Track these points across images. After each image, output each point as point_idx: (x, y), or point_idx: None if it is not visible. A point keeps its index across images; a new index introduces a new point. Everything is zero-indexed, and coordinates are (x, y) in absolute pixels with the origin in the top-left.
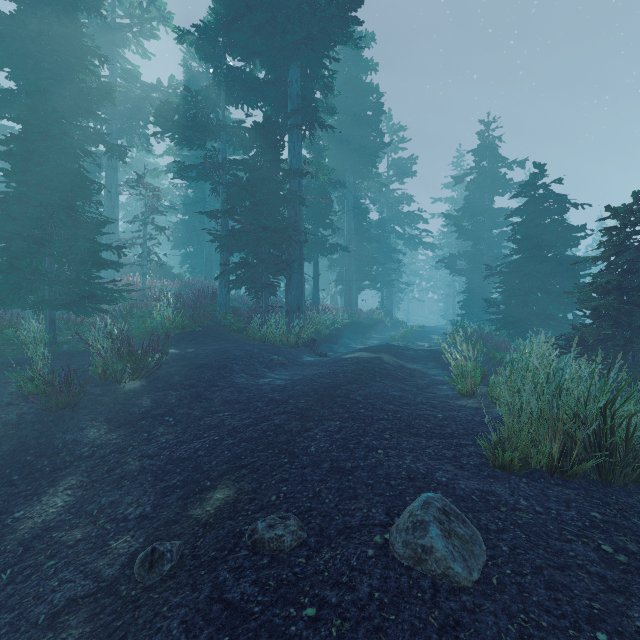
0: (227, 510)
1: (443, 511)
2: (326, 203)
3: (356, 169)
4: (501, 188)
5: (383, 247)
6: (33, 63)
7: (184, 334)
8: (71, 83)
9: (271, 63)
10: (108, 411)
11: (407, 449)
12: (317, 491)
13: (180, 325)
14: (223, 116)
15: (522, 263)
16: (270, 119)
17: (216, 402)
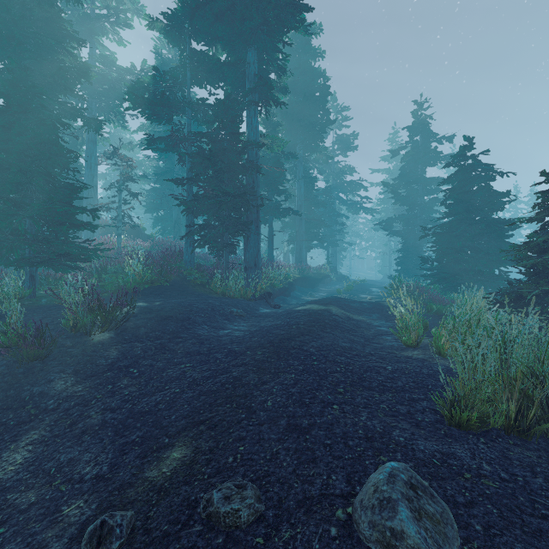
0: (183, 473)
1: (410, 485)
2: (280, 172)
3: (306, 143)
4: (432, 160)
5: (329, 211)
6: (16, 44)
7: (153, 288)
8: (51, 63)
9: (231, 46)
10: (76, 363)
11: (361, 404)
12: (274, 452)
13: (149, 280)
14: (188, 94)
15: (453, 225)
16: (230, 96)
17: (179, 353)
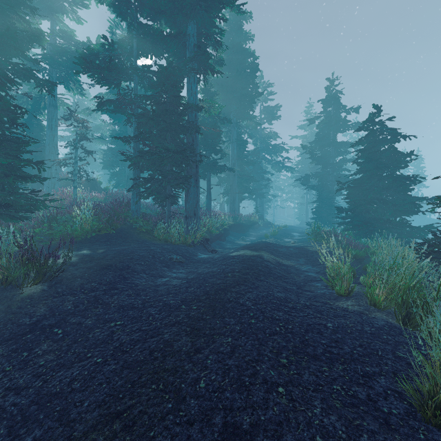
0: None
1: None
2: (216, 134)
3: (238, 111)
4: (342, 127)
5: (257, 169)
6: None
7: (100, 236)
8: (3, 26)
9: (173, 19)
10: None
11: (311, 384)
12: None
13: (97, 228)
14: (135, 62)
15: (364, 180)
16: (172, 64)
17: (112, 307)
